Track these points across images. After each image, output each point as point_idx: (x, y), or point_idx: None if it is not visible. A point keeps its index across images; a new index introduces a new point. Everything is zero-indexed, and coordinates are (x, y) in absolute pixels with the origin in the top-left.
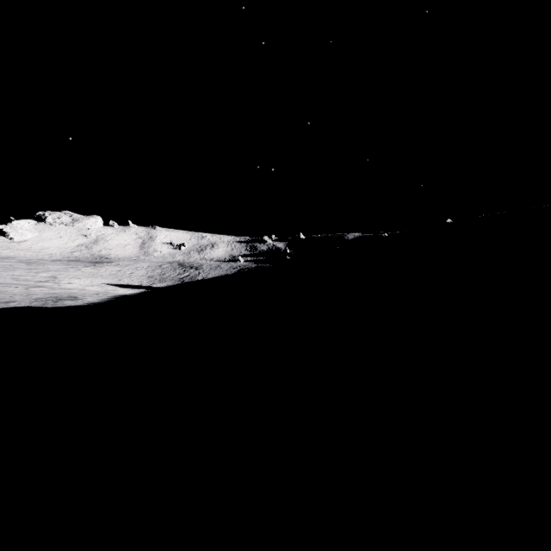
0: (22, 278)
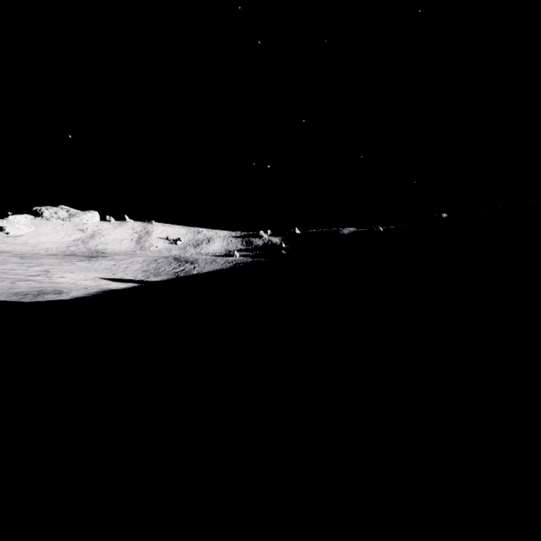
0: (13, 272)
